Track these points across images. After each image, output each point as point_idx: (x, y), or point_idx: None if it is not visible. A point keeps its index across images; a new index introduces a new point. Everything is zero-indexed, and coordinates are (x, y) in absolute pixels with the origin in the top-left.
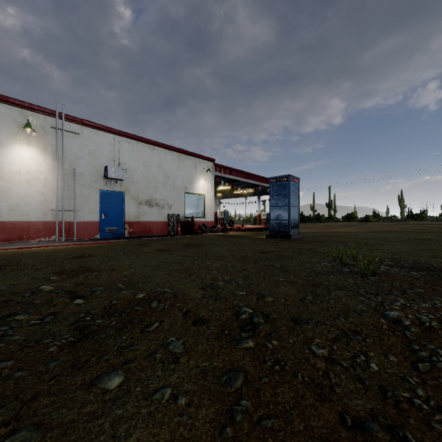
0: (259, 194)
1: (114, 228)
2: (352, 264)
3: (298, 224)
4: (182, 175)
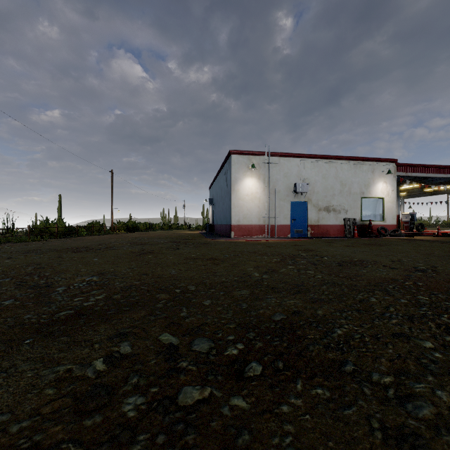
0: None
1: (300, 230)
2: None
3: None
4: (358, 181)
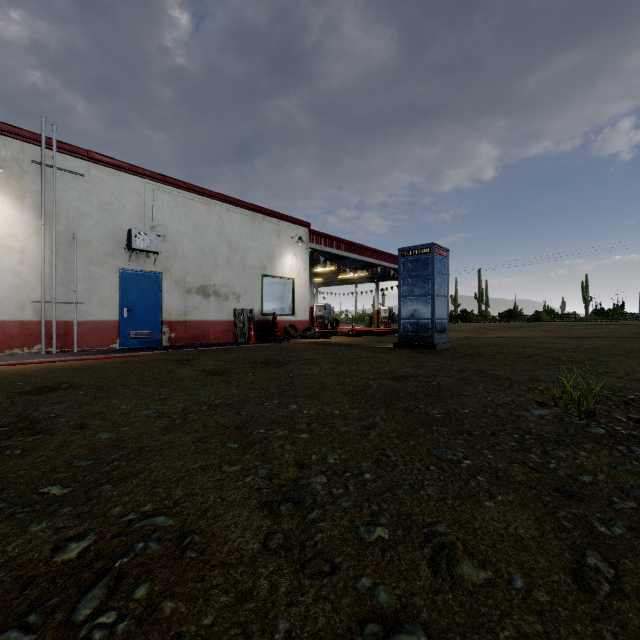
0: (377, 279)
1: (145, 331)
2: (600, 414)
3: (446, 325)
4: (258, 246)
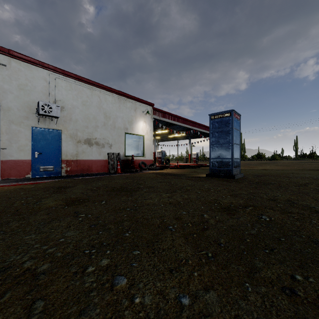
0: (190, 137)
1: (50, 166)
2: None
3: (239, 162)
4: (123, 116)
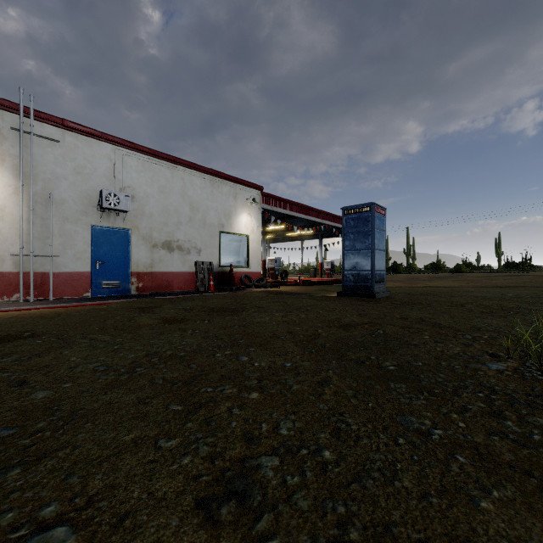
0: (321, 236)
1: (115, 282)
2: None
3: (384, 276)
4: (217, 207)
